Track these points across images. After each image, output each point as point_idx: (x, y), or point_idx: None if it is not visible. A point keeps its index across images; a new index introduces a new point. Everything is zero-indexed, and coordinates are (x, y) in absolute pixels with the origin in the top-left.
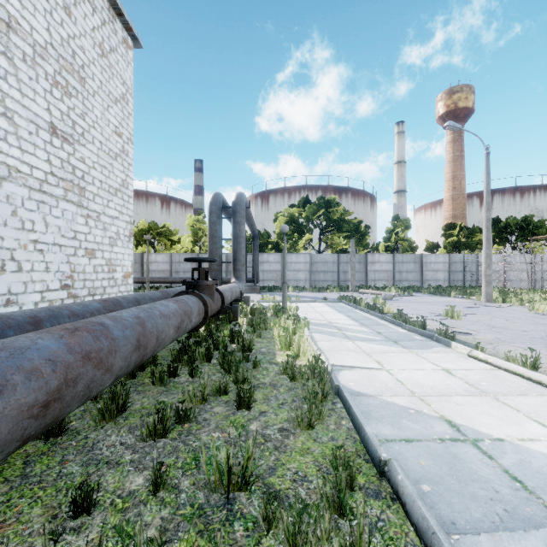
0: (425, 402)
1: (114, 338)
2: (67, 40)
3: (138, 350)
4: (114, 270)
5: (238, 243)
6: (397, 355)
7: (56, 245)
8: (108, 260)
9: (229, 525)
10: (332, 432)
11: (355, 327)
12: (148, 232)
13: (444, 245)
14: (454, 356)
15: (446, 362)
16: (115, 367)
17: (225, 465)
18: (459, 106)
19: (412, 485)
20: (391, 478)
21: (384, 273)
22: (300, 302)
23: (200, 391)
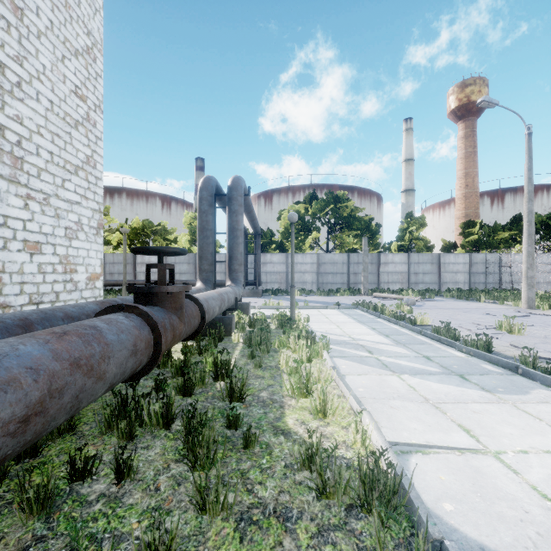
0: None
1: None
2: None
3: None
4: (73, 270)
5: (234, 237)
6: (484, 408)
7: None
8: (64, 257)
9: None
10: None
11: (391, 348)
12: (142, 231)
13: (461, 245)
14: None
15: None
16: None
17: None
18: (472, 100)
19: None
20: None
21: (398, 275)
22: (309, 308)
23: None
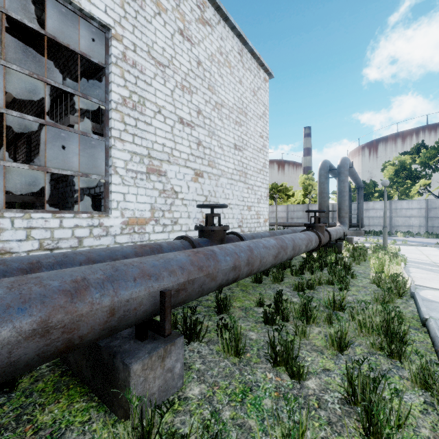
0: None
1: (286, 243)
2: (240, 97)
3: (293, 250)
4: (259, 217)
5: (342, 196)
6: None
7: (236, 205)
8: (257, 211)
9: (334, 316)
10: (399, 309)
11: None
12: (271, 191)
13: None
14: None
15: None
16: (287, 254)
17: (332, 299)
18: None
19: (437, 326)
20: (427, 325)
21: None
22: (407, 245)
23: (318, 279)
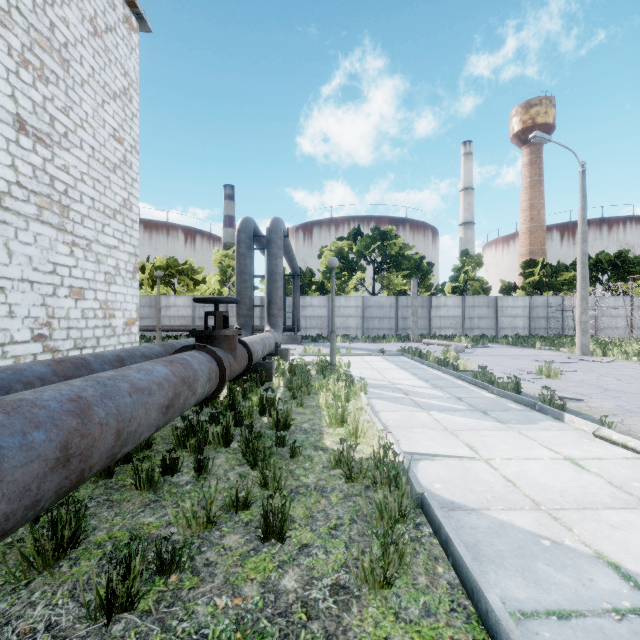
0: (561, 524)
1: None
2: (43, 7)
3: (62, 467)
4: (111, 315)
5: (273, 281)
6: (492, 433)
7: (25, 282)
8: (104, 302)
9: None
10: (425, 595)
11: (427, 390)
12: (166, 270)
13: (522, 286)
14: (573, 436)
15: (566, 446)
16: None
17: None
18: (537, 122)
19: None
20: None
21: (451, 320)
22: (351, 355)
23: (203, 509)
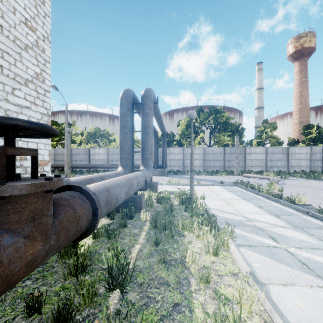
0: None
1: None
2: None
3: None
4: (22, 158)
5: (146, 133)
6: None
7: None
8: None
9: None
10: None
11: (291, 233)
12: (94, 134)
13: (302, 141)
14: None
15: None
16: None
17: None
18: (304, 46)
19: None
20: None
21: (258, 161)
22: (200, 185)
23: None
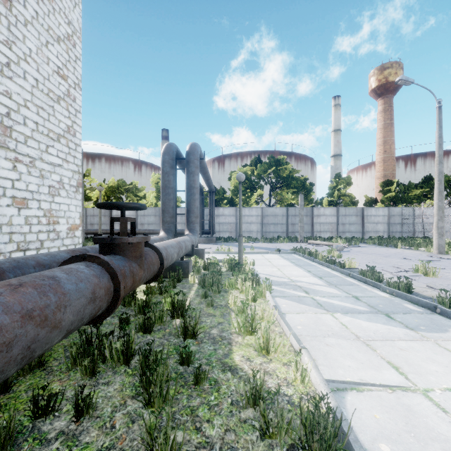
0: None
1: None
2: None
3: None
4: (55, 222)
5: (191, 194)
6: (409, 345)
7: None
8: (48, 211)
9: None
10: None
11: (324, 288)
12: (117, 189)
13: (381, 200)
14: None
15: None
16: None
17: None
18: (389, 80)
19: None
20: None
21: (328, 225)
22: (254, 253)
23: None
